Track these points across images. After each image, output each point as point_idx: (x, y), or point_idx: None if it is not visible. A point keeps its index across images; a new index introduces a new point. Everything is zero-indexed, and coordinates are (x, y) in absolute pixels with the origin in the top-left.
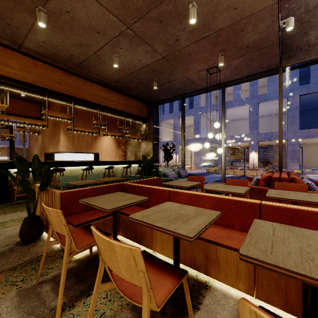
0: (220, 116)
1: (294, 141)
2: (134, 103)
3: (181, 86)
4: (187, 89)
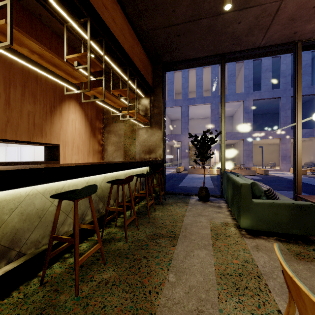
0: (183, 112)
1: (250, 141)
2: (140, 51)
3: (244, 29)
4: (243, 41)
